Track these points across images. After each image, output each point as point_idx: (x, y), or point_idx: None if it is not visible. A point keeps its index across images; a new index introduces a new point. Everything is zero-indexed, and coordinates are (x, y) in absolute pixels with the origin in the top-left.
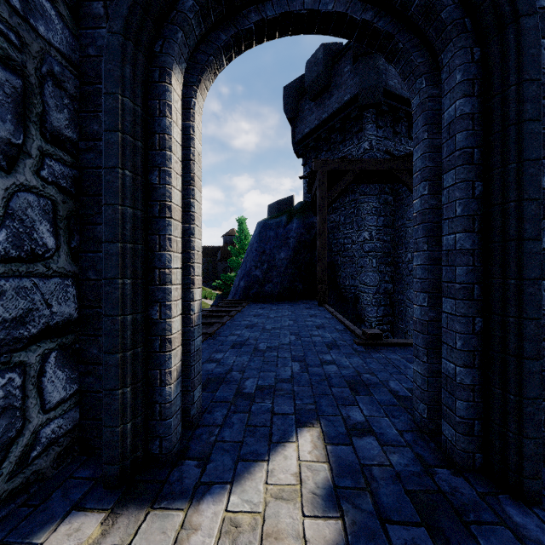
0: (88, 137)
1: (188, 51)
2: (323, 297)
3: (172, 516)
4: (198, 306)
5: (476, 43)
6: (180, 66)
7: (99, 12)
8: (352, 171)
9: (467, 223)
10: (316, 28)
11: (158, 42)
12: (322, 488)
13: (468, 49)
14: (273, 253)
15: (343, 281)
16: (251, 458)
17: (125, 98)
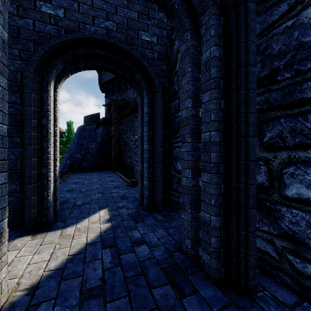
0: (10, 102)
1: (56, 74)
2: (115, 168)
3: (57, 232)
4: (58, 169)
5: (150, 93)
6: (53, 80)
7: (16, 53)
8: (129, 106)
9: (148, 142)
10: (106, 71)
11: (45, 72)
12: (106, 219)
13: (148, 95)
14: (88, 145)
15: (126, 160)
16: (82, 218)
17: (34, 95)
